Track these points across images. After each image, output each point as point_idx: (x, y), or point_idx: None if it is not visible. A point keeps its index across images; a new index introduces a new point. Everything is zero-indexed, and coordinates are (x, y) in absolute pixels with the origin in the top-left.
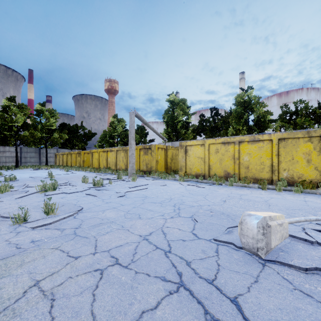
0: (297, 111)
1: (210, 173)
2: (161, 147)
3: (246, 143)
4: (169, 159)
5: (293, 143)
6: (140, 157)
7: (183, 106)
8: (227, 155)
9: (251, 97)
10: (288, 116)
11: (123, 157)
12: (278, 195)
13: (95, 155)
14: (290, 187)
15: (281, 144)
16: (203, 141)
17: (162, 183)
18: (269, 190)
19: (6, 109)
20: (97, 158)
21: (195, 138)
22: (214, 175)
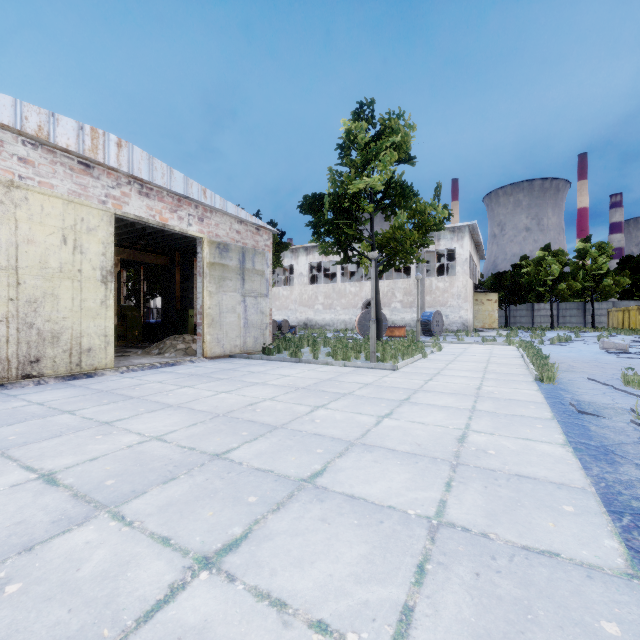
0: None
1: None
2: None
3: None
4: None
5: None
6: None
7: None
8: None
9: None
10: None
11: None
12: None
13: None
14: None
15: None
16: None
17: None
18: None
19: (540, 261)
20: None
21: None
22: None
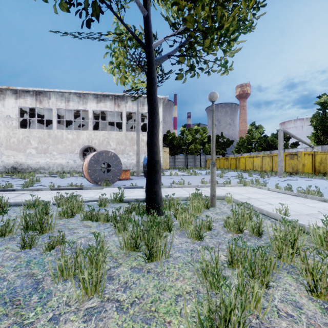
0: None
1: None
2: (308, 153)
3: None
4: (317, 163)
5: None
6: (285, 162)
7: None
8: None
9: None
10: None
11: (268, 162)
12: None
13: (241, 160)
14: None
15: None
16: None
17: (308, 179)
18: None
19: (183, 132)
20: (243, 162)
21: None
22: None
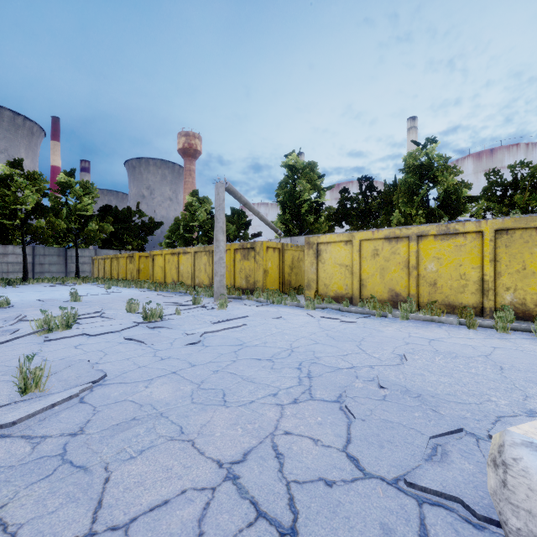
0: (516, 181)
1: (362, 294)
2: (273, 246)
3: (430, 238)
4: (287, 267)
5: (525, 238)
6: (235, 264)
7: (311, 174)
8: (396, 260)
9: (433, 156)
10: (500, 191)
11: (206, 264)
12: (504, 341)
13: (158, 261)
14: (519, 322)
15: (501, 239)
16: (349, 234)
17: (274, 314)
18: (482, 329)
19: (7, 180)
20: (161, 266)
21: (332, 231)
22: (371, 298)
